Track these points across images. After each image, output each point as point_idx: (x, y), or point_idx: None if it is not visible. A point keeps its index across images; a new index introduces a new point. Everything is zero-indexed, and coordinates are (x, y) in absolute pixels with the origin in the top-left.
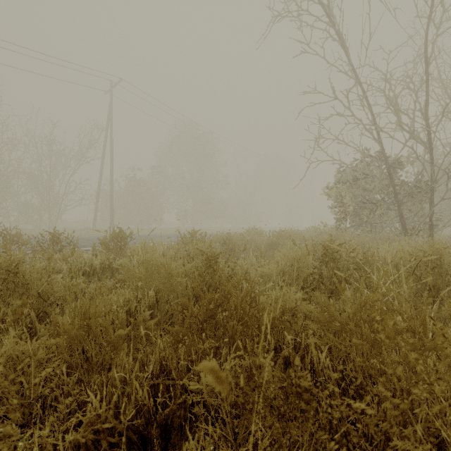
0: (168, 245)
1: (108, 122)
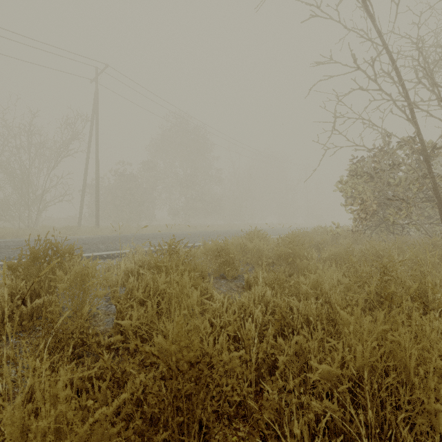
0: (137, 261)
1: (94, 113)
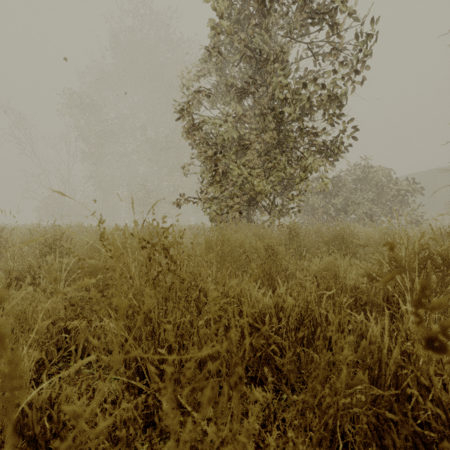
0: None
1: None
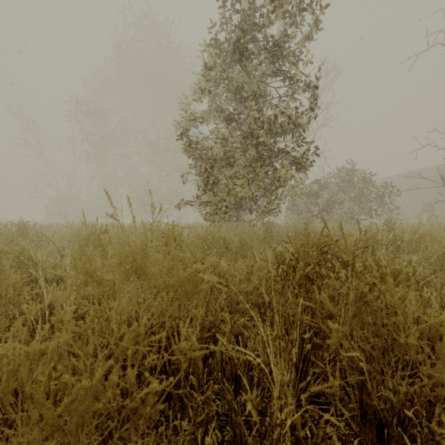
0: None
1: None
